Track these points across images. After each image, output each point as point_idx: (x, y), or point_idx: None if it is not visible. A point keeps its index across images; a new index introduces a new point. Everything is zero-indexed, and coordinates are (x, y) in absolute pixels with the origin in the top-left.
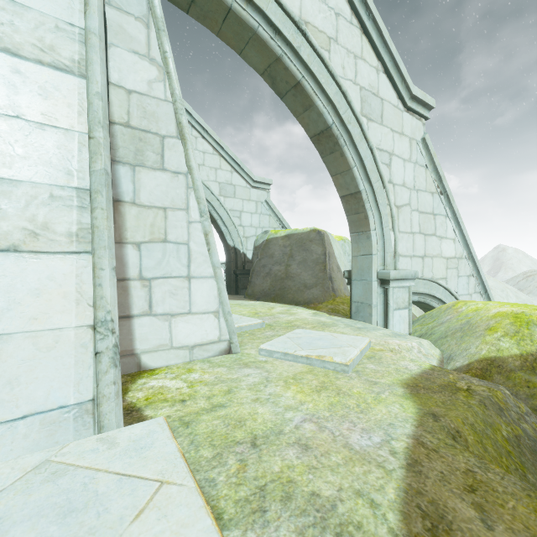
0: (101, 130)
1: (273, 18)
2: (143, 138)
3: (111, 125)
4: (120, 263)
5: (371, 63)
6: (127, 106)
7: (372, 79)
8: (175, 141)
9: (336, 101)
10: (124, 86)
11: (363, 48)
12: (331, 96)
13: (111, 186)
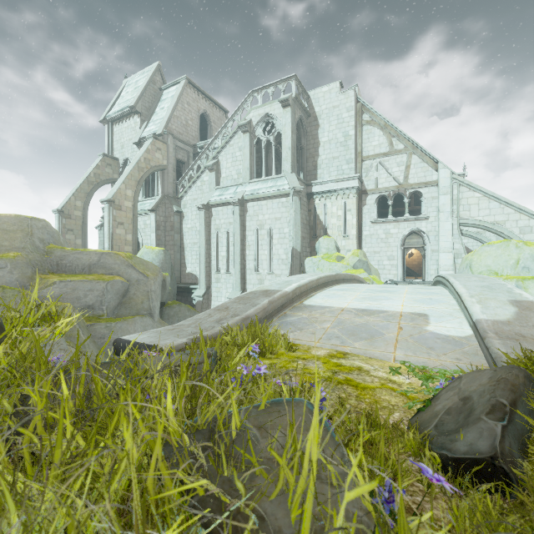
0: (453, 258)
1: (486, 225)
2: (458, 255)
3: (453, 254)
4: (455, 271)
5: (525, 219)
6: (456, 251)
7: (525, 223)
8: (463, 254)
9: (507, 234)
10: (455, 248)
11: (520, 217)
12: (506, 234)
13: (454, 264)
